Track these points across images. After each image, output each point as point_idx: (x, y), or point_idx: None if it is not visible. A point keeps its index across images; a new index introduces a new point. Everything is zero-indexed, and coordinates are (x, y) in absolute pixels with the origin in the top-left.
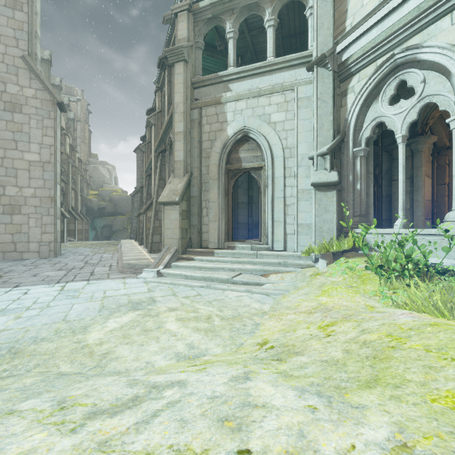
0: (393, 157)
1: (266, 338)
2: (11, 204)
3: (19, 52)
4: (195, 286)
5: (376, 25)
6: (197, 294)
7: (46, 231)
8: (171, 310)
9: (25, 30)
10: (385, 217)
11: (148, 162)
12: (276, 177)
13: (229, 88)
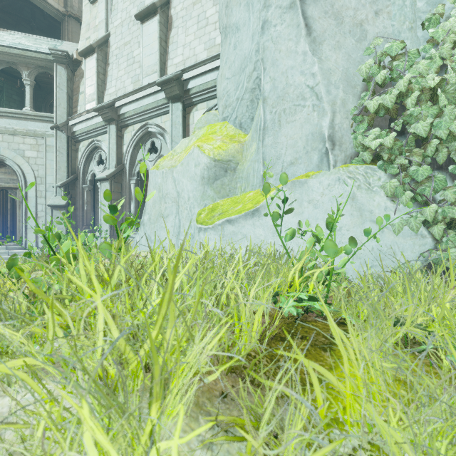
0: None
1: None
2: None
3: None
4: None
5: (85, 121)
6: None
7: None
8: None
9: None
10: None
11: None
12: (29, 196)
13: None
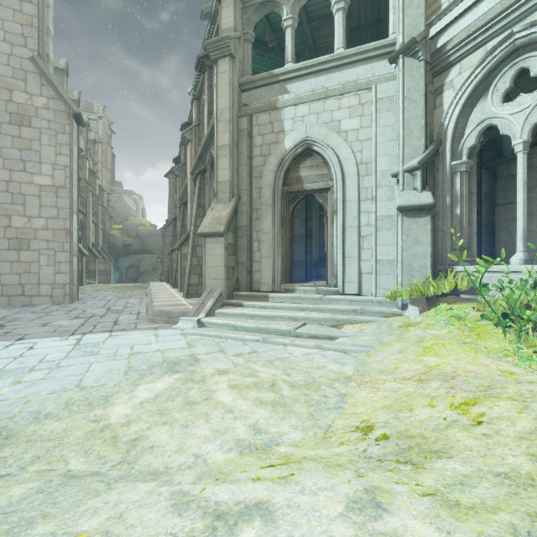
0: (497, 175)
1: (366, 418)
2: (18, 238)
3: (28, 52)
4: (248, 339)
5: None
6: (252, 351)
7: (60, 271)
8: (221, 373)
9: (35, 26)
10: (485, 252)
11: (182, 188)
12: (347, 200)
13: (287, 89)
